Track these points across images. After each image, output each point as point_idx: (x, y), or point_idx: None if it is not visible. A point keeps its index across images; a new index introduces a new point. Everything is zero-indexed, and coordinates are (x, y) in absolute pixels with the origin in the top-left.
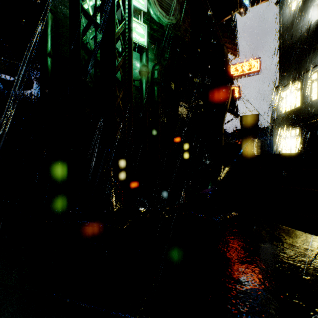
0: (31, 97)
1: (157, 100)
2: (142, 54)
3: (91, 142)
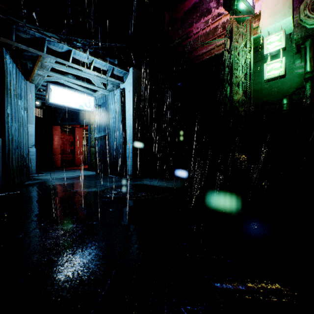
0: None
1: None
2: (305, 63)
3: (261, 146)
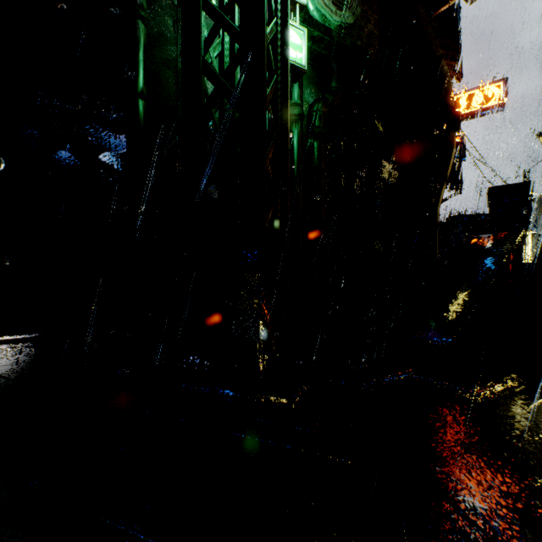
0: (112, 168)
1: (319, 166)
2: (293, 84)
3: None
